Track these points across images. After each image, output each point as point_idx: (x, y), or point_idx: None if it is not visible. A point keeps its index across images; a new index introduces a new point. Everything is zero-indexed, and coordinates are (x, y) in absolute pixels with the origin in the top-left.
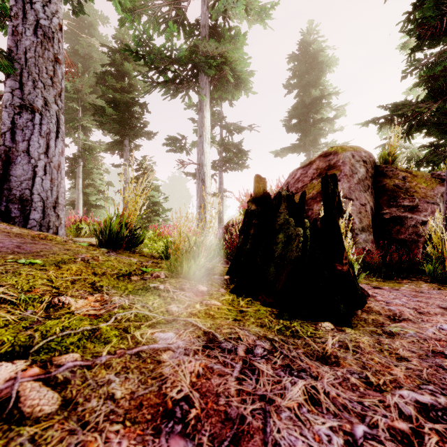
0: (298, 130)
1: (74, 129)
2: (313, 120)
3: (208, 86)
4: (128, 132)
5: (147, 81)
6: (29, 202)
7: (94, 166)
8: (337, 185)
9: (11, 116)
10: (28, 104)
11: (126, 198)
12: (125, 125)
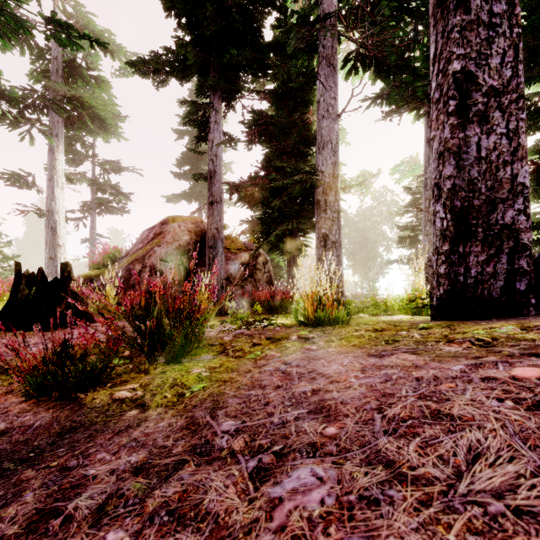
0: (188, 179)
1: None
2: (205, 171)
3: (62, 126)
4: None
5: None
6: None
7: None
8: (68, 267)
9: None
10: None
11: None
12: None
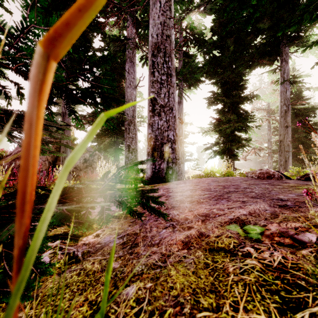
0: (56, 105)
1: None
2: None
3: None
4: None
5: None
6: None
7: None
8: None
9: None
10: None
11: None
12: None
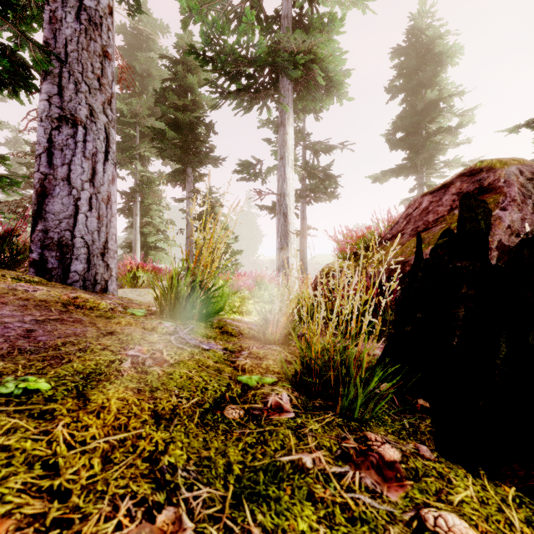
0: (406, 146)
1: (131, 159)
2: (426, 132)
3: (291, 94)
4: (192, 159)
5: (216, 91)
6: (70, 249)
7: (153, 202)
8: None
9: (48, 133)
10: (68, 115)
11: (198, 242)
12: (188, 150)
